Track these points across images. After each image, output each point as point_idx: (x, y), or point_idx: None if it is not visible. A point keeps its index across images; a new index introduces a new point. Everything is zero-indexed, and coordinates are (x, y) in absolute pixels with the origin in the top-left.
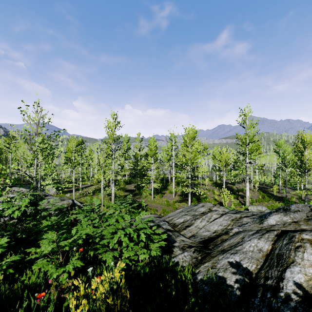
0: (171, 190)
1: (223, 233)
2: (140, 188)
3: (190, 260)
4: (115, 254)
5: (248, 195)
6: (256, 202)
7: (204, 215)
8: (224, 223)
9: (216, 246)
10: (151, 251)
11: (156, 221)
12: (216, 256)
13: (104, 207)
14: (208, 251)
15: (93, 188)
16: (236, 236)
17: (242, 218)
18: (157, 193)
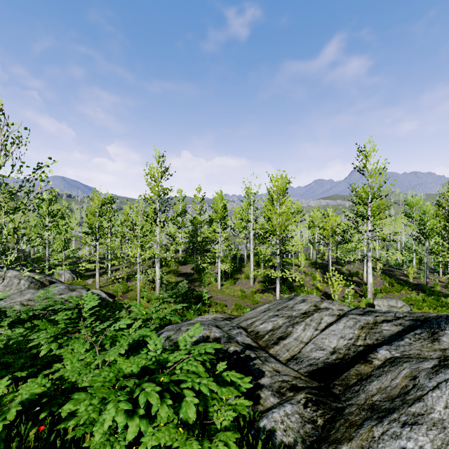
0: (248, 274)
1: (350, 355)
2: (200, 271)
3: (301, 427)
4: (117, 443)
5: (371, 282)
6: (381, 293)
7: (307, 316)
8: (347, 333)
9: (350, 390)
10: (212, 443)
11: (226, 328)
12: (363, 424)
13: (143, 300)
14: (337, 404)
15: (130, 271)
16: (391, 370)
17: (378, 324)
18: (226, 279)
